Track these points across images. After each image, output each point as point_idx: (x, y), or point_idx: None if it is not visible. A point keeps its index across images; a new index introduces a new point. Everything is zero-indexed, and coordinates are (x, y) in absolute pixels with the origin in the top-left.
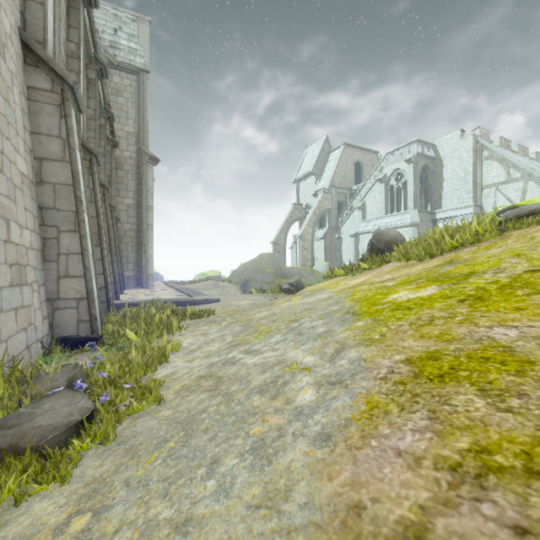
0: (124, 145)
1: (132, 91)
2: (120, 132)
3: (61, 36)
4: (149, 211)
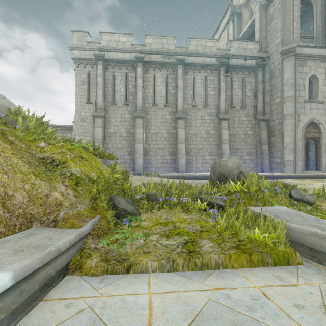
0: (275, 57)
1: (279, 7)
2: (272, 49)
3: (130, 86)
4: (286, 102)
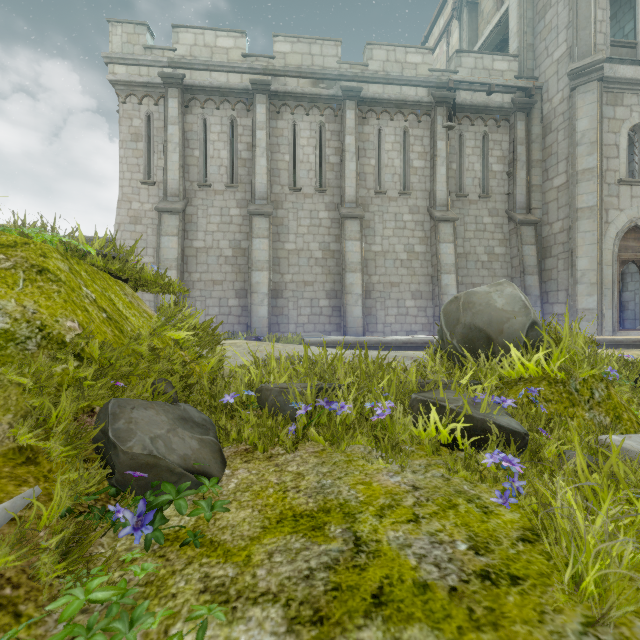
0: (553, 88)
1: None
2: (548, 71)
3: (240, 148)
4: (581, 182)
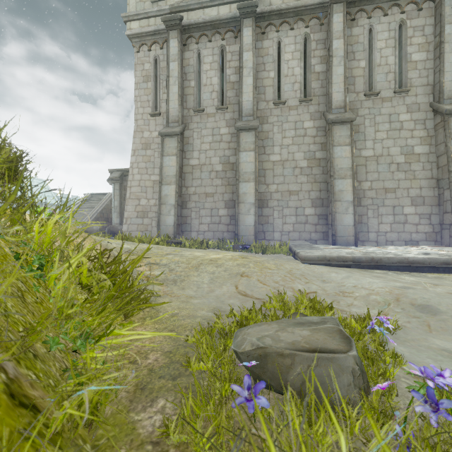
0: None
1: None
2: None
3: (229, 72)
4: None
